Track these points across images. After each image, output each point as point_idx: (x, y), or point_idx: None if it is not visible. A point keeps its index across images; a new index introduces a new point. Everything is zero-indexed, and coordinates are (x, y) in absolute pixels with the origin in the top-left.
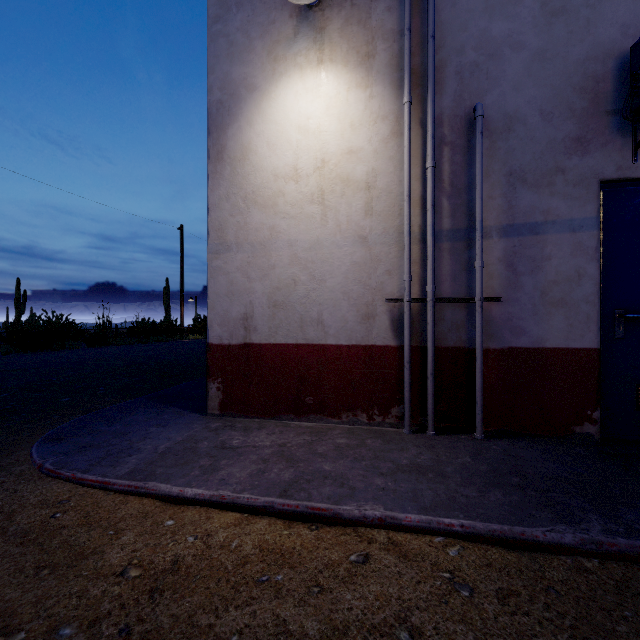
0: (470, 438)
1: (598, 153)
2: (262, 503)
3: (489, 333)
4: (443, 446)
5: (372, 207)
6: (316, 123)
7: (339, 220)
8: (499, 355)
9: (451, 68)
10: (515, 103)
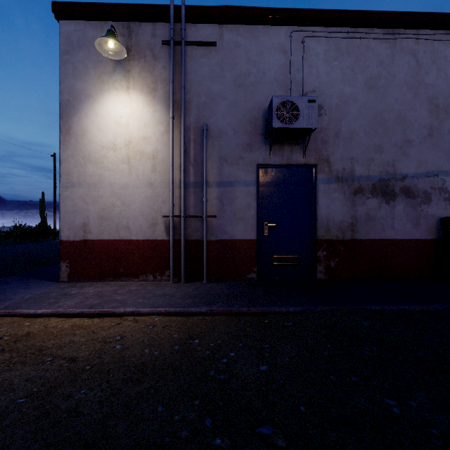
0: (200, 283)
1: (256, 152)
2: (78, 312)
3: (211, 233)
4: (184, 287)
5: (155, 168)
6: (125, 120)
7: (138, 174)
8: (216, 243)
9: (194, 103)
10: (223, 124)
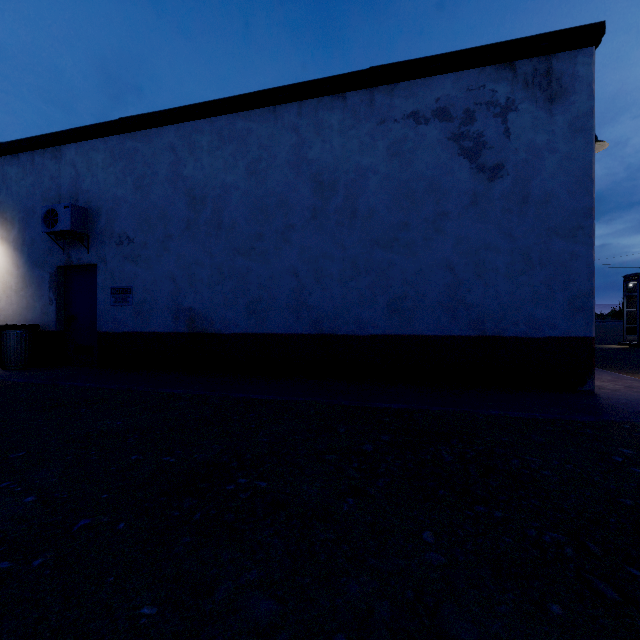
0: None
1: None
2: None
3: None
4: None
5: None
6: None
7: None
8: None
9: None
10: None
